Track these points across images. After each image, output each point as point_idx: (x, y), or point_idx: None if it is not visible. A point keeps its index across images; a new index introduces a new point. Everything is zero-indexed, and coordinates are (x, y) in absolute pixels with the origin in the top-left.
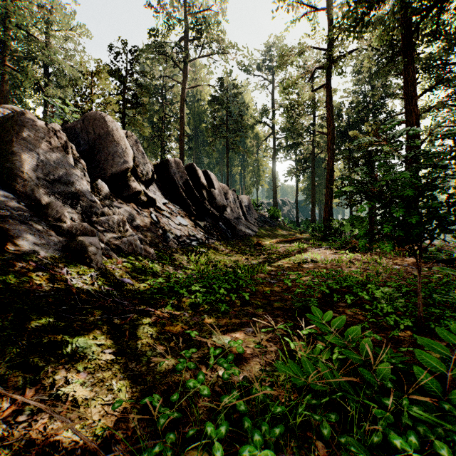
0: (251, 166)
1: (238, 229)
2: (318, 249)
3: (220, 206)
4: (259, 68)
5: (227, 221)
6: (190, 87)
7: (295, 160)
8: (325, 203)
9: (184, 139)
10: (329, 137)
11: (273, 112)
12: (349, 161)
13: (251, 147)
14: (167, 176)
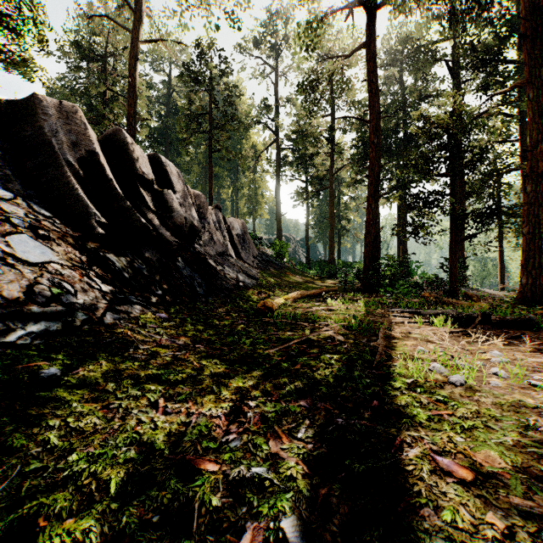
0: (246, 188)
1: (222, 273)
2: (403, 320)
3: (184, 227)
4: (258, 48)
5: (200, 259)
6: (147, 42)
7: (305, 181)
8: (367, 231)
9: (135, 123)
10: (373, 125)
11: (277, 112)
12: None
13: (247, 158)
14: (34, 138)
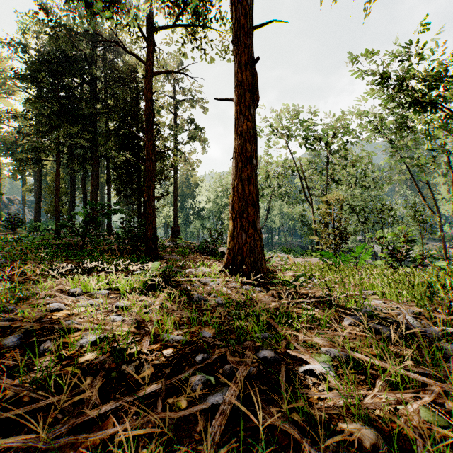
0: None
1: None
2: None
3: None
4: None
5: None
6: None
7: None
8: (36, 212)
9: None
10: (38, 174)
11: None
12: (68, 181)
13: None
14: None
